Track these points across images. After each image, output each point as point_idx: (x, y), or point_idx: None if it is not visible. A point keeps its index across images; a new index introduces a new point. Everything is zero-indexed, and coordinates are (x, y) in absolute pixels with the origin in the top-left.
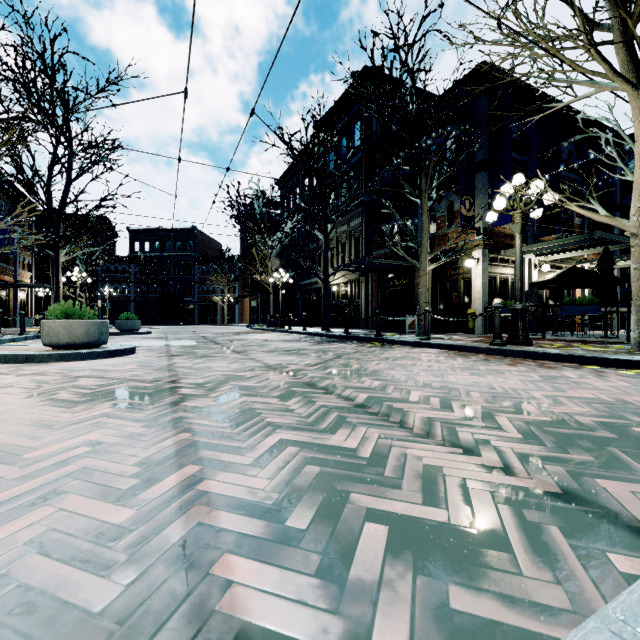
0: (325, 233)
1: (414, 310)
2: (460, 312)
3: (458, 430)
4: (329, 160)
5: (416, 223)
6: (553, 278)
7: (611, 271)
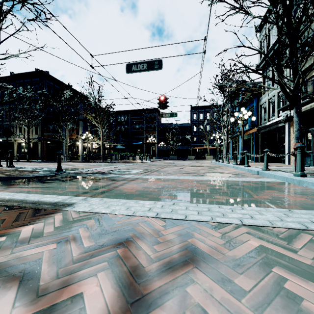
0: (28, 127)
1: (61, 154)
2: (76, 155)
3: (79, 164)
4: (19, 90)
5: (62, 128)
6: (97, 148)
7: (105, 148)
